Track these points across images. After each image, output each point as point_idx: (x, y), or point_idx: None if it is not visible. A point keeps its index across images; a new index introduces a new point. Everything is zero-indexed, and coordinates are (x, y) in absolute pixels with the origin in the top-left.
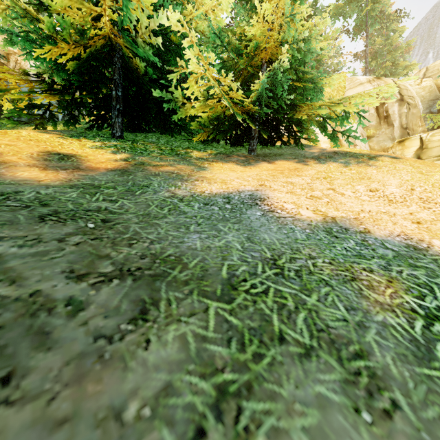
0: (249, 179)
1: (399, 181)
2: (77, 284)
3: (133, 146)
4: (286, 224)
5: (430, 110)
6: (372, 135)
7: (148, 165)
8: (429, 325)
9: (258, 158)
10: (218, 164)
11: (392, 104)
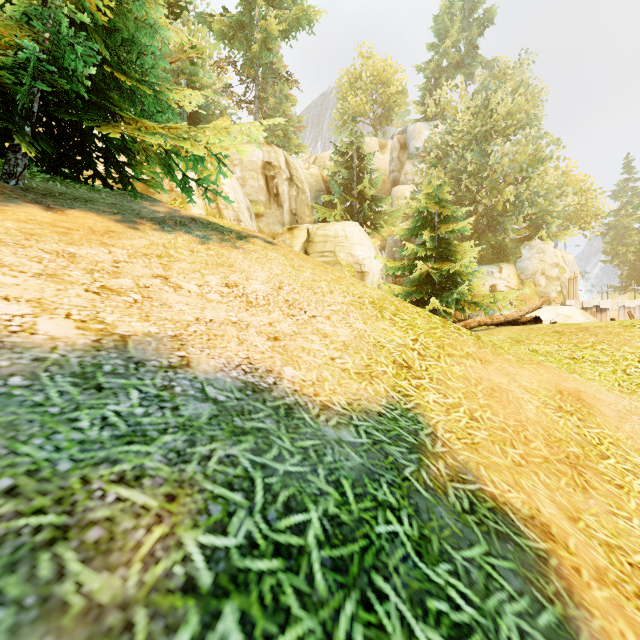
0: None
1: (267, 274)
2: None
3: None
4: None
5: (317, 201)
6: (262, 213)
7: None
8: (207, 628)
9: (24, 195)
10: None
11: (282, 182)
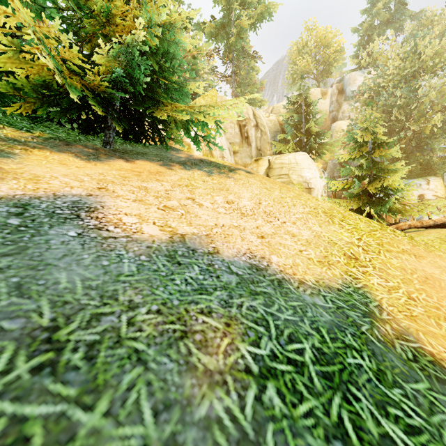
0: (86, 179)
1: (250, 194)
2: None
3: None
4: (113, 249)
5: (275, 139)
6: (237, 151)
7: None
8: (261, 392)
9: (115, 154)
10: (43, 152)
11: (251, 128)
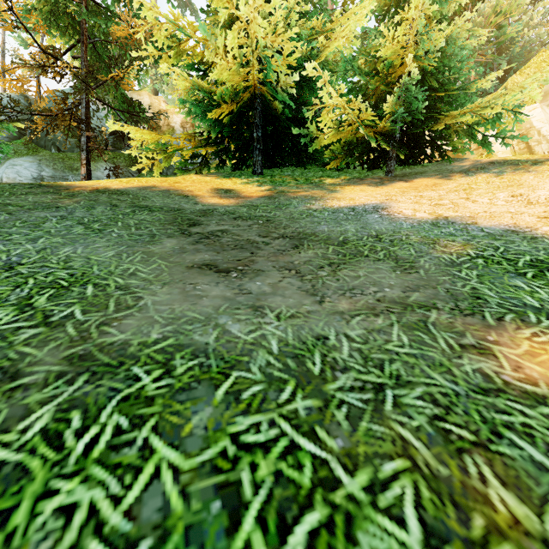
0: (377, 196)
1: None
2: (264, 239)
3: (272, 180)
4: (397, 221)
5: None
6: None
7: (288, 192)
8: (472, 259)
9: (395, 179)
10: (350, 187)
11: None
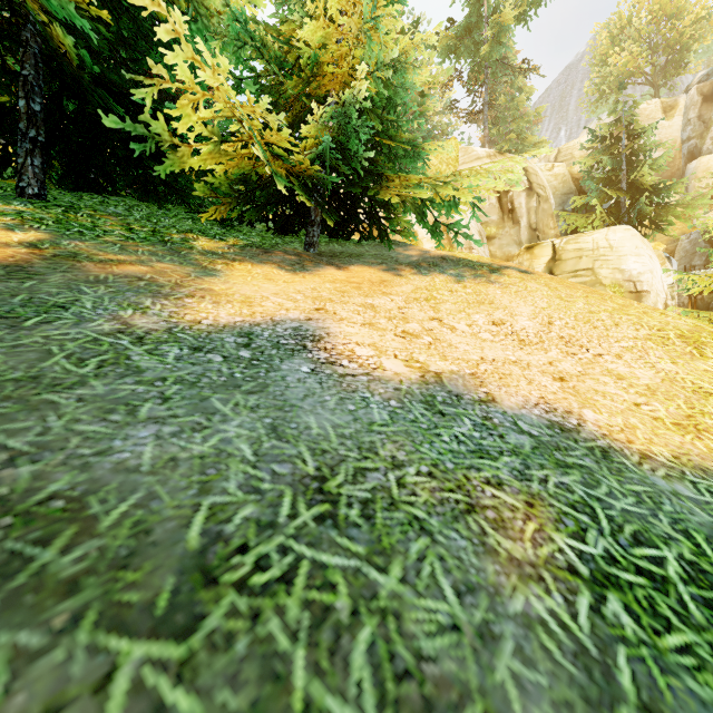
0: (299, 298)
1: (532, 308)
2: None
3: (64, 218)
4: (355, 390)
5: (564, 207)
6: (493, 235)
7: (87, 259)
8: (599, 602)
9: (321, 259)
10: (245, 266)
11: (518, 194)
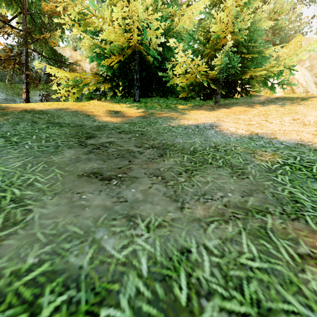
0: (211, 117)
1: None
2: (139, 148)
3: (145, 105)
4: (226, 135)
5: None
6: None
7: (155, 114)
8: (282, 166)
9: (220, 106)
10: (194, 111)
11: None
